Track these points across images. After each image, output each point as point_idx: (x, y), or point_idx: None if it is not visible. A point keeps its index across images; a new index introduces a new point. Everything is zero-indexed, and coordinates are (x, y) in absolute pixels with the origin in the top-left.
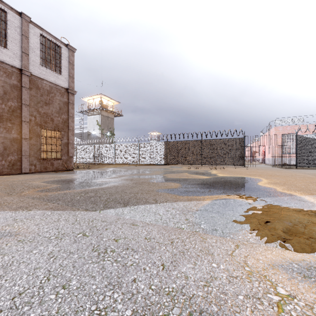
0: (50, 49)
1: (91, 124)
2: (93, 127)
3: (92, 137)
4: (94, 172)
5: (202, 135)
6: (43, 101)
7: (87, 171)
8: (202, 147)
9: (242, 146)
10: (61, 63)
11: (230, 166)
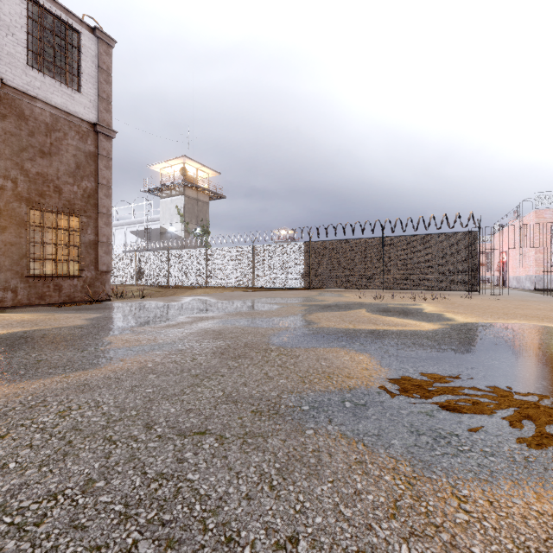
0: (54, 34)
1: (167, 214)
2: (169, 218)
3: (169, 237)
4: (144, 307)
5: (384, 227)
6: (36, 148)
7: (132, 304)
8: (384, 252)
9: (475, 250)
10: (81, 69)
11: (445, 293)
